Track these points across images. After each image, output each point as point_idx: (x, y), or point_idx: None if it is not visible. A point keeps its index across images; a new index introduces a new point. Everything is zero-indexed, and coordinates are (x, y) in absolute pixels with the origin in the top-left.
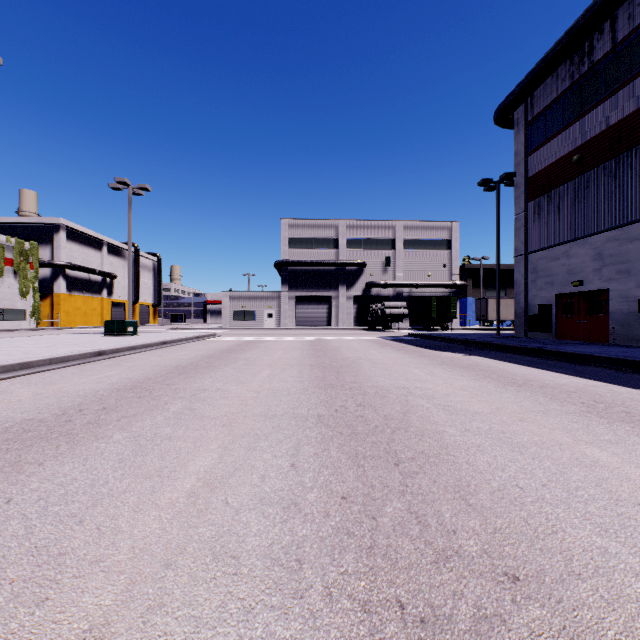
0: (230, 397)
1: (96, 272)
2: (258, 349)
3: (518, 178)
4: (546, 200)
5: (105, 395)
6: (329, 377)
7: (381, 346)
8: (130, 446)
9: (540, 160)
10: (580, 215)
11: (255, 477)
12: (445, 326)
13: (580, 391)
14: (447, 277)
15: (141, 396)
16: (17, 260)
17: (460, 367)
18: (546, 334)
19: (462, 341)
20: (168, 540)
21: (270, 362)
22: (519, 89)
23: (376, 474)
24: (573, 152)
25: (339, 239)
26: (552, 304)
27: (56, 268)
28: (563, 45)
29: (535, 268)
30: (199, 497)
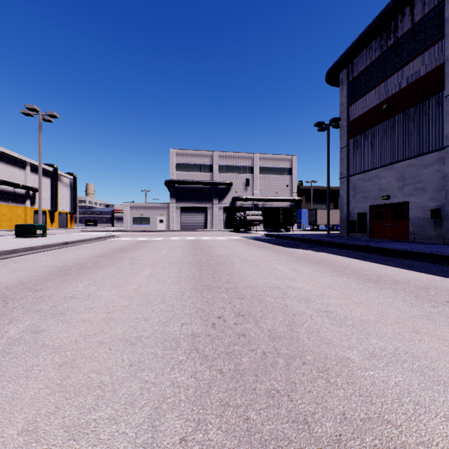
0: (96, 308)
1: (20, 186)
2: (147, 248)
3: (342, 122)
4: (363, 137)
5: None
6: (206, 276)
7: (246, 244)
8: None
9: (358, 109)
10: (388, 148)
11: None
12: (288, 228)
13: (431, 287)
14: (289, 194)
15: None
16: None
17: (315, 263)
18: (363, 234)
19: (305, 240)
20: None
21: (153, 261)
22: (344, 56)
23: None
24: (382, 103)
25: (213, 165)
26: (367, 212)
27: None
28: (377, 23)
29: (355, 187)
30: None
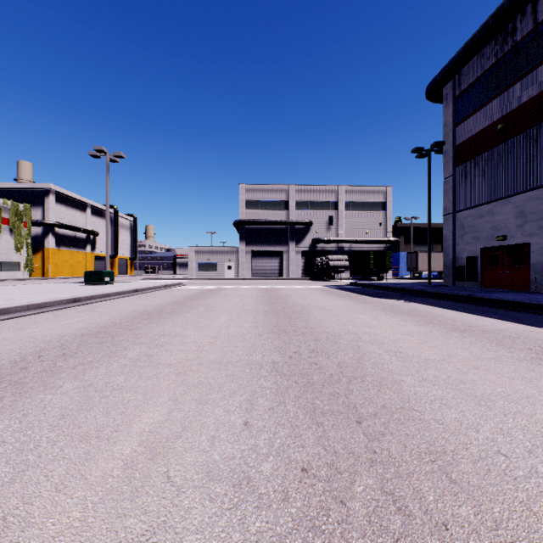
0: (188, 342)
1: (81, 230)
2: (218, 296)
3: (447, 146)
4: (472, 165)
5: (69, 340)
6: (282, 322)
7: (327, 294)
8: (77, 398)
9: (467, 130)
10: (504, 177)
11: (204, 439)
12: (381, 276)
13: (522, 337)
14: (382, 234)
15: (103, 341)
16: (12, 220)
17: (402, 313)
18: (472, 283)
19: (398, 289)
20: (86, 540)
21: (228, 308)
22: (448, 67)
23: (338, 435)
24: (497, 122)
25: (289, 201)
26: (478, 256)
27: (46, 227)
28: (489, 26)
29: (462, 225)
30: (137, 468)
